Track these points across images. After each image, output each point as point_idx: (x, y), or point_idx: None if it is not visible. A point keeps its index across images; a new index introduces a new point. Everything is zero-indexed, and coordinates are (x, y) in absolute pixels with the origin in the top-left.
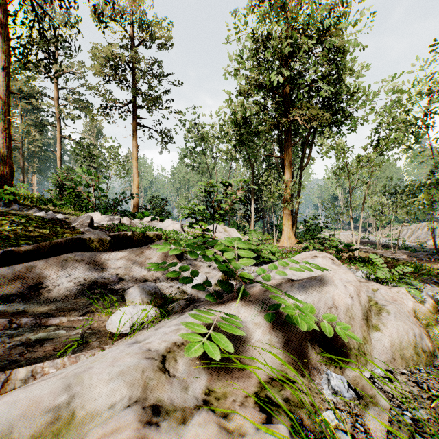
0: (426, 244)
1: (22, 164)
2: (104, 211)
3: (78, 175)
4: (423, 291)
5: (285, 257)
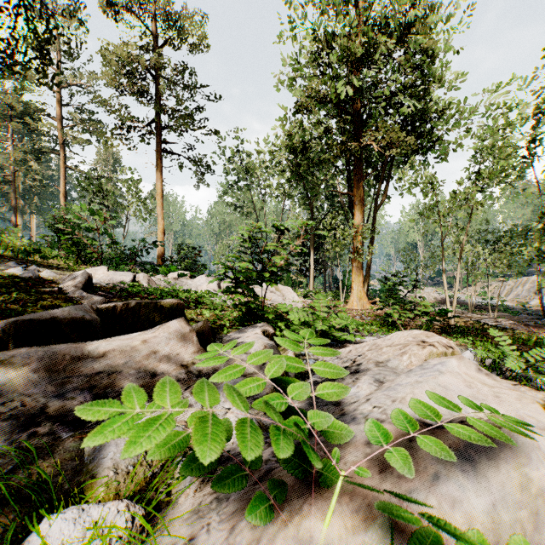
0: (528, 304)
1: (14, 203)
2: (117, 264)
3: (78, 216)
4: None
5: (361, 330)
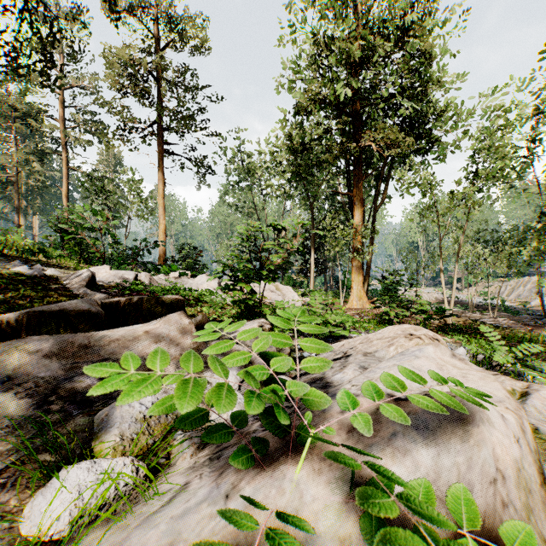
0: (530, 305)
1: (17, 203)
2: (119, 264)
3: (81, 216)
4: None
5: (358, 327)
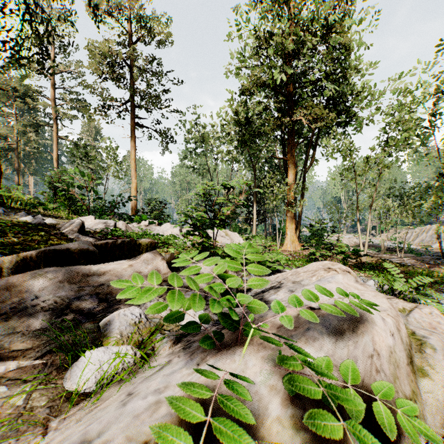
0: (431, 247)
1: (17, 166)
2: (100, 214)
3: (71, 177)
4: (440, 302)
5: (290, 264)
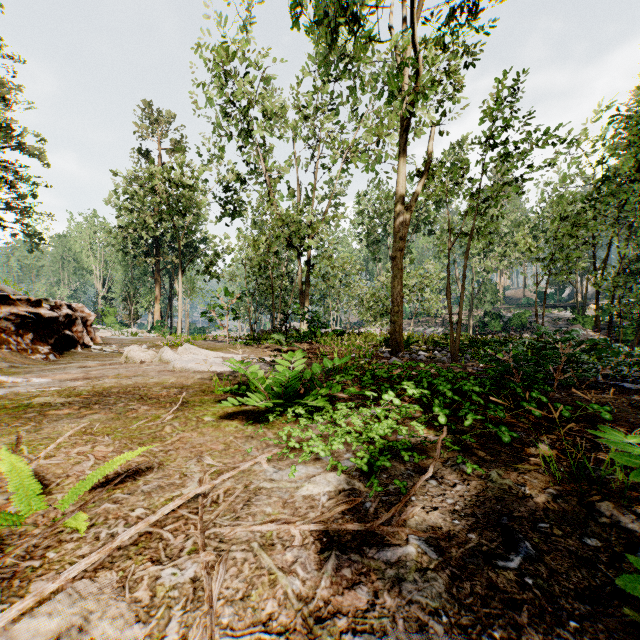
0: None
1: None
2: None
3: None
4: None
5: None
